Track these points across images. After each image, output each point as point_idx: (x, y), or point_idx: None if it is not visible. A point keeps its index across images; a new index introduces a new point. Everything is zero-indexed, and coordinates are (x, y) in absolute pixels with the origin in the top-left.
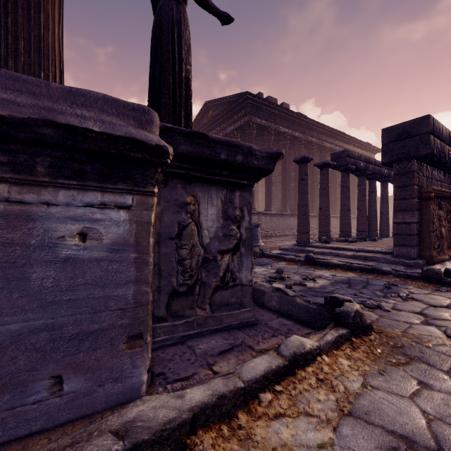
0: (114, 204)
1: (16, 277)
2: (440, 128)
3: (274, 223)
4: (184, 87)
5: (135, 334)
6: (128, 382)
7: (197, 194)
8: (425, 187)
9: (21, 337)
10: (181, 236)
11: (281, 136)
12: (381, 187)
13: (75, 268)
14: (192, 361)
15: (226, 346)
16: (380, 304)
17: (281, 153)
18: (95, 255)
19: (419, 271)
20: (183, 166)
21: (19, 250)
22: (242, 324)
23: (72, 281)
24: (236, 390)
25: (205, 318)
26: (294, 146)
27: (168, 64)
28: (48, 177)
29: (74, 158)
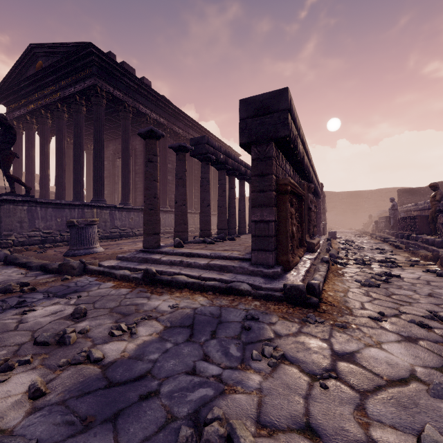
0: None
1: None
2: (294, 112)
3: (133, 220)
4: None
5: None
6: None
7: None
8: (283, 178)
9: None
10: None
11: (143, 117)
12: (239, 184)
13: None
14: None
15: None
16: (235, 426)
17: None
18: None
19: (280, 286)
20: None
21: None
22: None
23: None
24: None
25: None
26: None
27: None
28: None
29: None
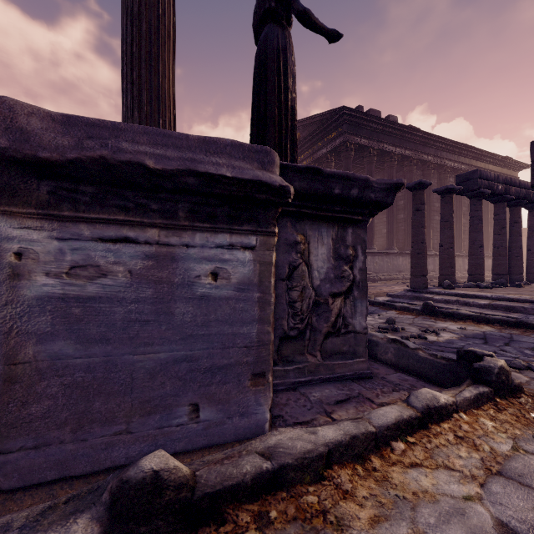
0: (240, 245)
1: (164, 312)
2: None
3: (377, 264)
4: (289, 118)
5: (258, 372)
6: (253, 418)
7: (307, 232)
8: None
9: (168, 365)
10: (291, 277)
11: (386, 156)
12: (529, 215)
13: (209, 305)
14: (308, 408)
15: (342, 396)
16: (532, 364)
17: (402, 183)
18: (224, 294)
19: None
20: (295, 204)
21: (166, 287)
22: (355, 375)
23: (206, 317)
24: (368, 434)
25: (316, 365)
26: (403, 168)
27: (274, 95)
28: (187, 222)
29: (208, 202)
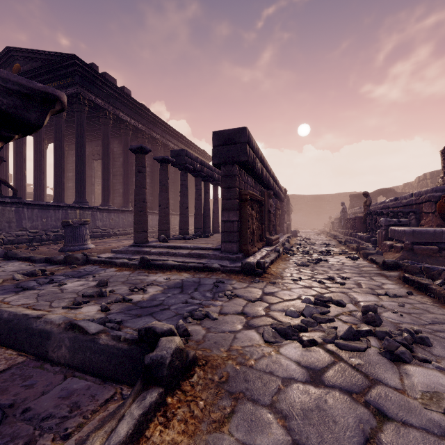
0: None
1: None
2: (253, 142)
3: (113, 220)
4: None
5: None
6: None
7: None
8: (244, 190)
9: None
10: None
11: (122, 123)
12: (213, 189)
13: None
14: None
15: None
16: (209, 311)
17: (56, 96)
18: None
19: (240, 265)
20: None
21: None
22: None
23: None
24: None
25: None
26: (137, 139)
27: None
28: None
29: None
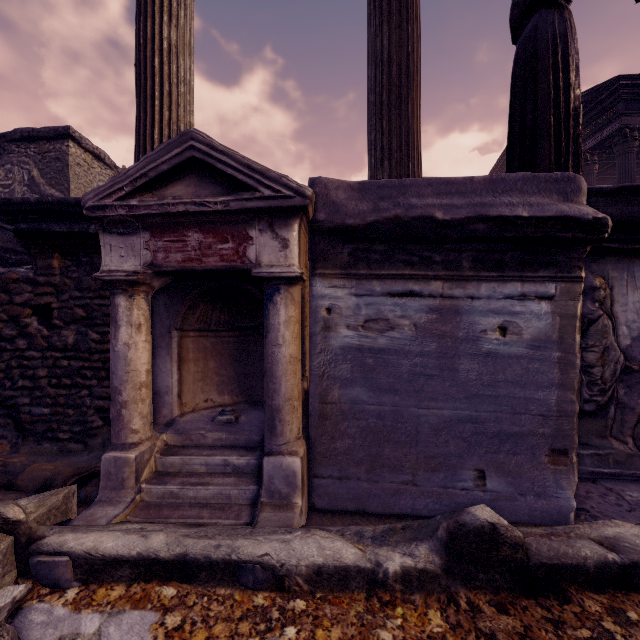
0: (534, 295)
1: (447, 367)
2: None
3: None
4: (571, 124)
5: (558, 448)
6: (553, 502)
7: (608, 273)
8: None
9: (451, 423)
10: (586, 334)
11: None
12: None
13: (496, 363)
14: (625, 508)
15: None
16: None
17: None
18: (514, 351)
19: None
20: None
21: (449, 342)
22: None
23: (493, 377)
24: None
25: (627, 455)
26: None
27: (548, 101)
28: (472, 272)
29: (495, 249)
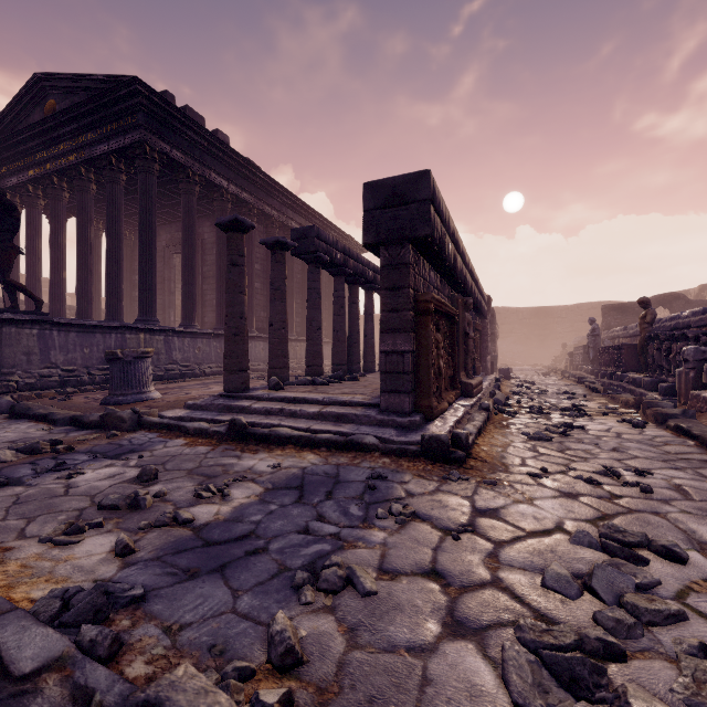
0: None
1: None
2: (440, 201)
3: (201, 351)
4: None
5: None
6: None
7: None
8: (424, 292)
9: None
10: None
11: (216, 192)
12: (366, 297)
13: None
14: None
15: None
16: (355, 569)
17: None
18: None
19: (418, 438)
20: None
21: None
22: None
23: None
24: None
25: None
26: None
27: None
28: None
29: None
